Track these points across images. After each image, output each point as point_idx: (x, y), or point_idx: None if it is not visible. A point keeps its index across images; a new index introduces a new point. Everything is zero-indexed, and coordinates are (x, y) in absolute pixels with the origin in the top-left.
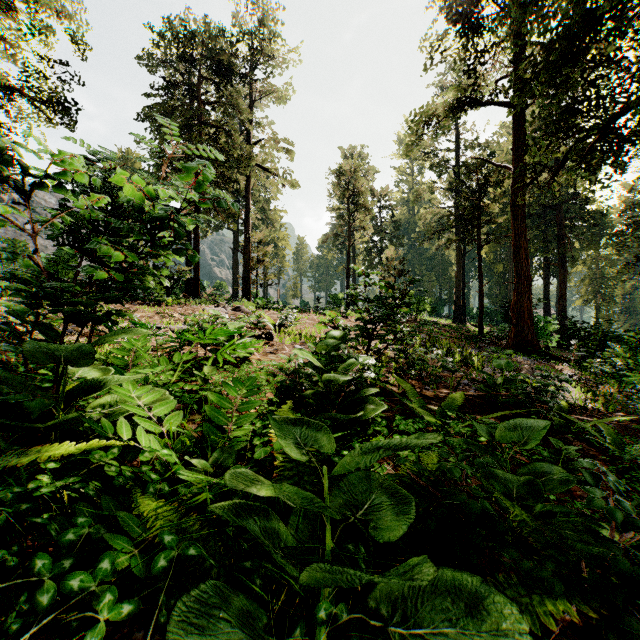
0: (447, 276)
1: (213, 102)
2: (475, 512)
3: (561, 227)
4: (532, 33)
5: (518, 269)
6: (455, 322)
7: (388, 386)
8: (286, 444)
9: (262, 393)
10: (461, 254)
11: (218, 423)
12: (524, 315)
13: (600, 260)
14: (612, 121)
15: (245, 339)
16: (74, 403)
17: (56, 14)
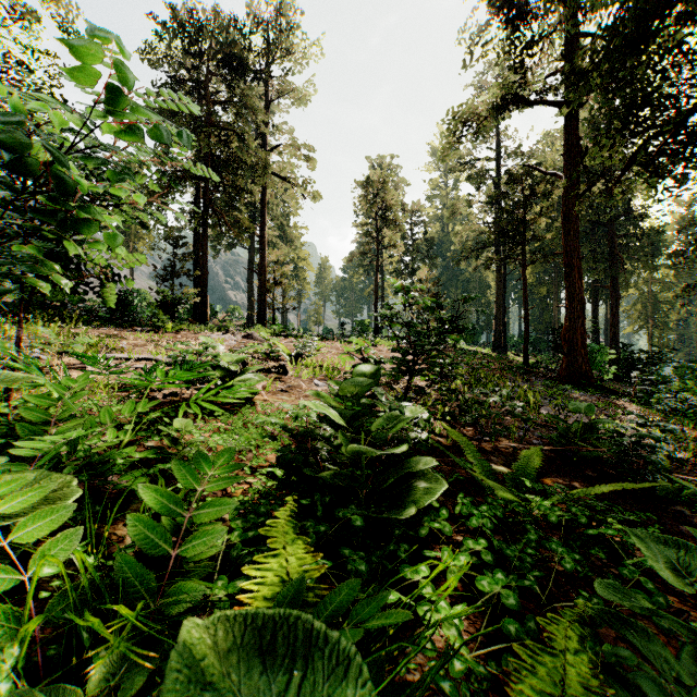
0: (485, 300)
1: (223, 102)
2: None
3: (613, 245)
4: (595, 10)
5: (570, 291)
6: (495, 351)
7: (433, 436)
8: None
9: (260, 457)
10: (501, 275)
11: (148, 551)
12: (577, 343)
13: (653, 283)
14: (688, 115)
15: (248, 374)
16: None
17: None
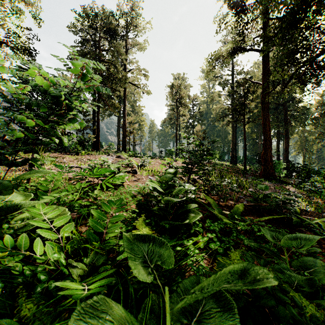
0: (227, 140)
1: (107, 50)
2: (285, 318)
3: (286, 115)
4: (274, 11)
5: (265, 136)
6: (231, 163)
7: (199, 199)
8: (135, 265)
9: (128, 205)
10: (234, 128)
11: (96, 230)
12: (268, 160)
13: (305, 132)
14: (316, 57)
15: (121, 173)
16: (3, 218)
17: (25, 3)
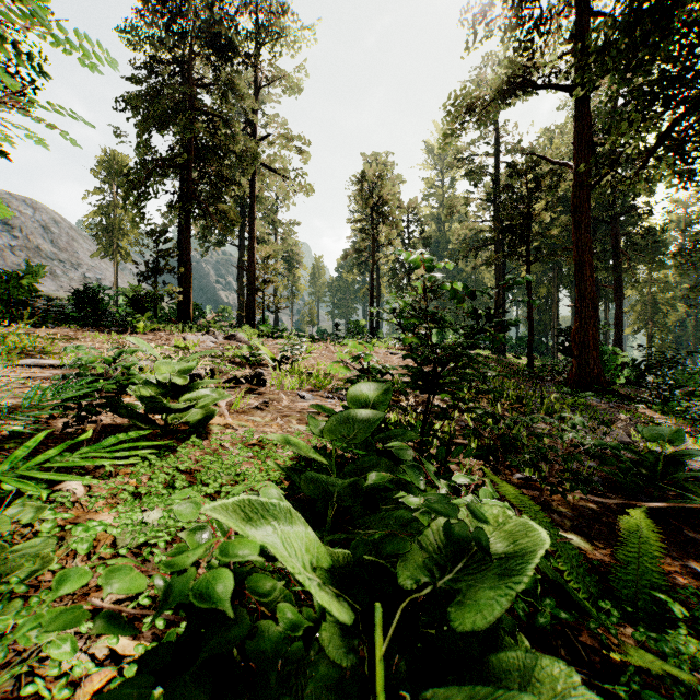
0: (482, 301)
1: (209, 85)
2: None
3: (617, 244)
4: None
5: (581, 289)
6: (494, 353)
7: None
8: None
9: None
10: (501, 275)
11: None
12: (589, 345)
13: (652, 283)
14: None
15: (202, 390)
16: None
17: None
